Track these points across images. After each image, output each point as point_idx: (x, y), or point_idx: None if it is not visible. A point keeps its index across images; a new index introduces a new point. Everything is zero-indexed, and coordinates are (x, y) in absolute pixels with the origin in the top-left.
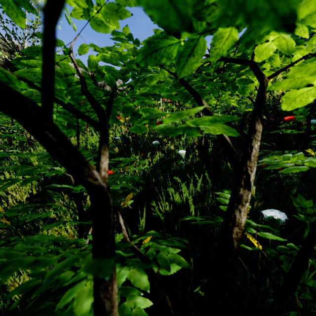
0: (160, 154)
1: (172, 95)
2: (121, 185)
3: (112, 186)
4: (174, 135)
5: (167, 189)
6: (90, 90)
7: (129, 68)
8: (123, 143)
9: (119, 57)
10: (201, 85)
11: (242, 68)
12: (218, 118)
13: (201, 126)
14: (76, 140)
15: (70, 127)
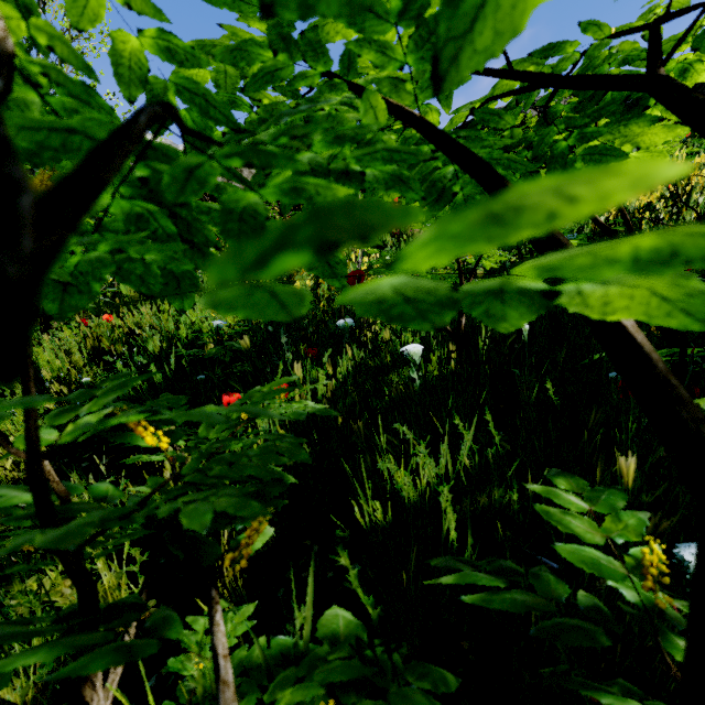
0: (356, 353)
1: (402, 178)
2: (219, 508)
3: (186, 507)
4: (430, 322)
5: (380, 465)
6: (71, 130)
7: (269, 115)
8: (266, 323)
9: (225, 49)
10: (486, 158)
11: (594, 118)
12: (699, 246)
13: (567, 285)
14: (155, 315)
15: (50, 287)
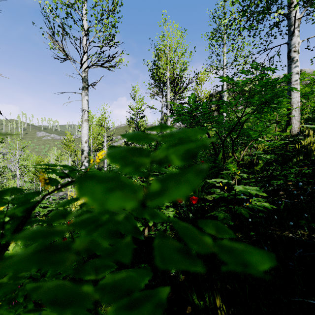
0: None
1: None
2: None
3: None
4: None
5: None
6: None
7: None
8: None
9: None
10: None
11: None
12: None
13: None
14: None
15: None
